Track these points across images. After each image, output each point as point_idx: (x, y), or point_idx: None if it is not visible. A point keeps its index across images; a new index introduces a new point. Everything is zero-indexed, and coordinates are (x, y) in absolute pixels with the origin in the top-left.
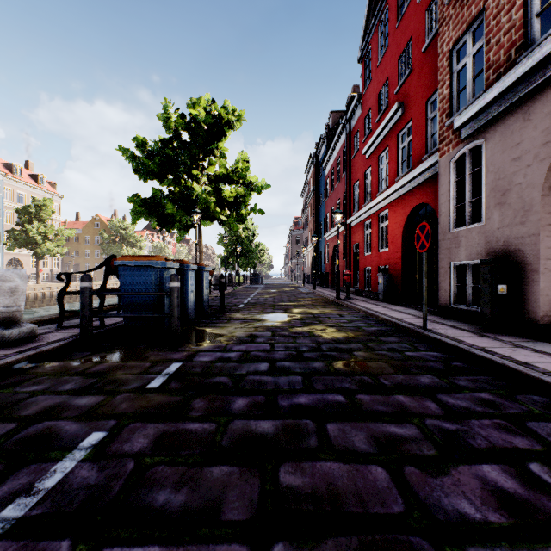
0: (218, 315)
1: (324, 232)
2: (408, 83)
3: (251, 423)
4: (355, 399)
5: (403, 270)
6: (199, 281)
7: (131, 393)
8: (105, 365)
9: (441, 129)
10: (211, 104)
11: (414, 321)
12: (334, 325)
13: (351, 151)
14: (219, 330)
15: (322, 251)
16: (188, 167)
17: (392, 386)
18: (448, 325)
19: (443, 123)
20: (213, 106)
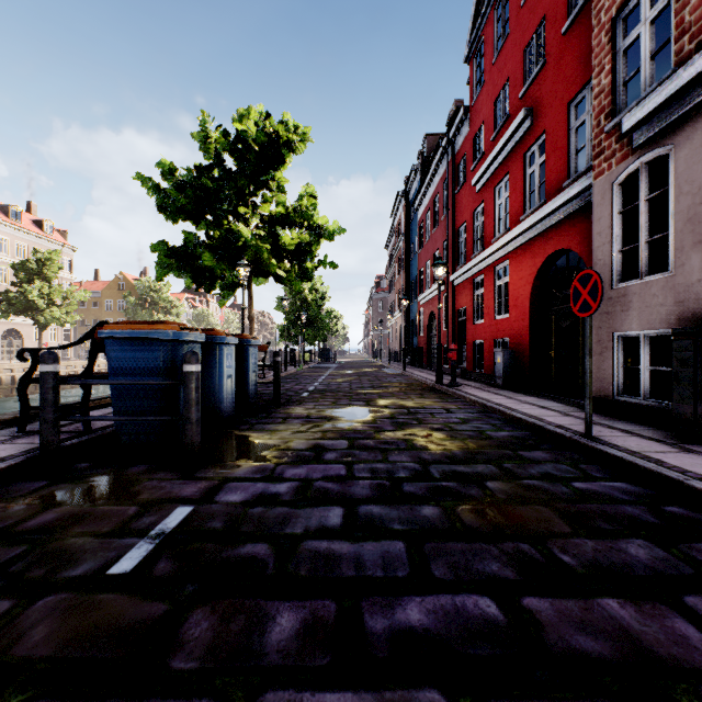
0: (270, 410)
1: (416, 295)
2: (540, 82)
3: (305, 701)
4: (522, 613)
5: (531, 345)
6: (242, 361)
7: (69, 592)
8: (57, 512)
9: (596, 137)
10: (265, 119)
11: (563, 422)
12: (442, 428)
13: (455, 184)
14: (267, 436)
15: (414, 320)
16: (235, 205)
17: (583, 571)
18: (620, 430)
19: (601, 128)
20: (268, 121)
